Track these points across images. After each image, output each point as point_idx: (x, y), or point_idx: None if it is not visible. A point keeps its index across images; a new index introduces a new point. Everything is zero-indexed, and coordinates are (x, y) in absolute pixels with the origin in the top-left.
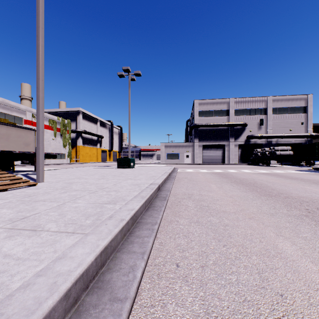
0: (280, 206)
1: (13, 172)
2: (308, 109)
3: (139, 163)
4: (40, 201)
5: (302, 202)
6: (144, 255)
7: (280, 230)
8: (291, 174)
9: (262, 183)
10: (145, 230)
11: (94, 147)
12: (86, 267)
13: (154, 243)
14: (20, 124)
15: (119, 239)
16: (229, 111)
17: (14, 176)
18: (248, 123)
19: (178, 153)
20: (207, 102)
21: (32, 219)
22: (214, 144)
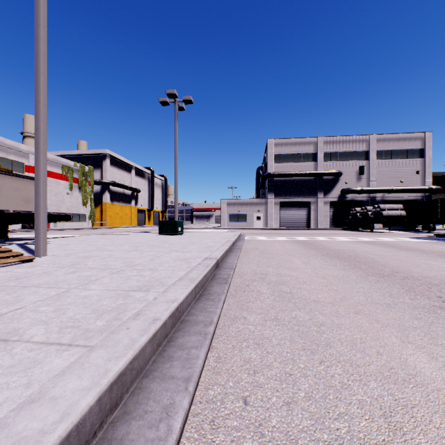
0: (399, 292)
1: (6, 240)
2: (425, 153)
3: (191, 228)
4: (31, 286)
5: (430, 286)
6: (189, 384)
7: (406, 333)
8: (405, 243)
9: (367, 257)
10: (193, 334)
11: (128, 205)
12: (78, 421)
13: (208, 359)
14: (20, 172)
15: (148, 355)
16: (317, 155)
17: (0, 247)
18: (344, 172)
19: (246, 213)
20: (285, 143)
21: (9, 318)
22: (295, 201)
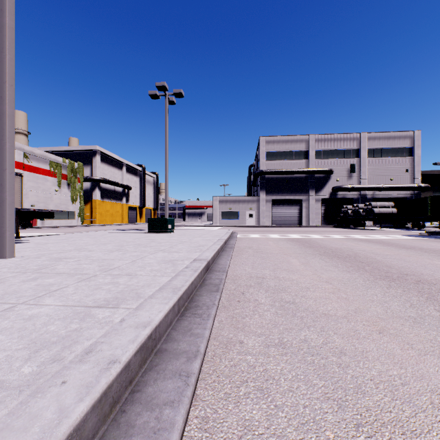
0: (420, 301)
1: None
2: (415, 151)
3: (183, 225)
4: None
5: None
6: None
7: None
8: (401, 241)
9: (368, 256)
10: (170, 377)
11: (119, 203)
12: None
13: (188, 423)
14: None
15: (91, 430)
16: (308, 152)
17: None
18: (335, 170)
19: (238, 211)
20: (277, 140)
21: None
22: (287, 198)
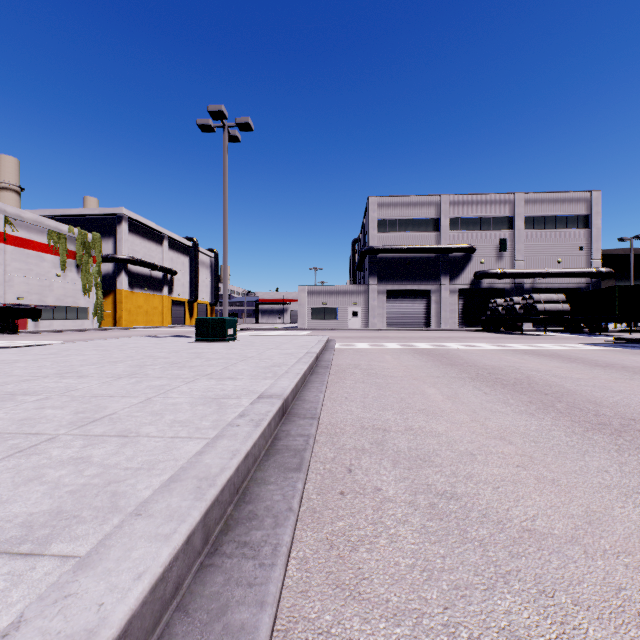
0: None
1: None
2: (592, 221)
3: (253, 329)
4: None
5: None
6: None
7: None
8: (586, 354)
9: (549, 381)
10: None
11: (157, 295)
12: None
13: None
14: None
15: None
16: (440, 221)
17: None
18: (478, 247)
19: (336, 307)
20: (394, 203)
21: None
22: (409, 288)
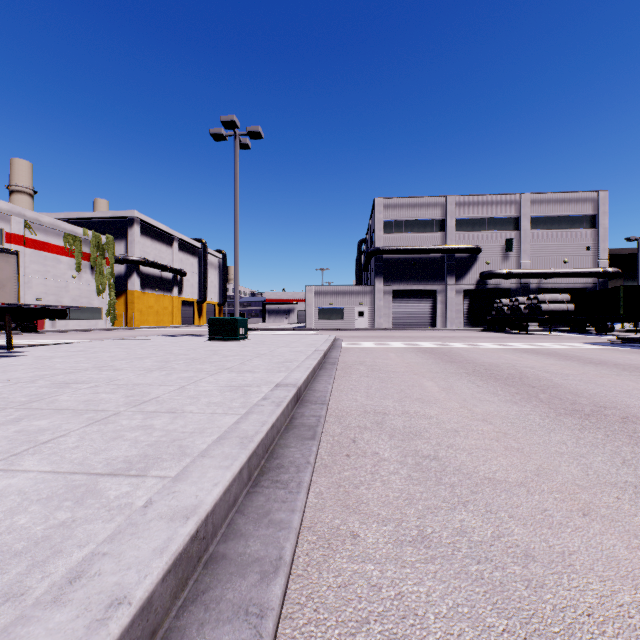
0: (636, 454)
1: None
2: (599, 221)
3: (261, 329)
4: None
5: None
6: None
7: None
8: (584, 353)
9: (540, 376)
10: (228, 617)
11: (167, 295)
12: None
13: None
14: None
15: None
16: (445, 222)
17: None
18: (484, 248)
19: (342, 307)
20: (400, 204)
21: None
22: (414, 289)
